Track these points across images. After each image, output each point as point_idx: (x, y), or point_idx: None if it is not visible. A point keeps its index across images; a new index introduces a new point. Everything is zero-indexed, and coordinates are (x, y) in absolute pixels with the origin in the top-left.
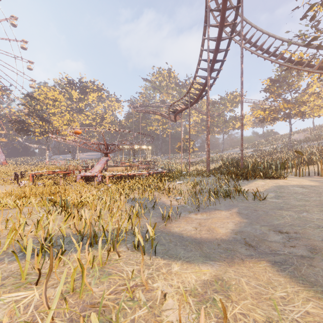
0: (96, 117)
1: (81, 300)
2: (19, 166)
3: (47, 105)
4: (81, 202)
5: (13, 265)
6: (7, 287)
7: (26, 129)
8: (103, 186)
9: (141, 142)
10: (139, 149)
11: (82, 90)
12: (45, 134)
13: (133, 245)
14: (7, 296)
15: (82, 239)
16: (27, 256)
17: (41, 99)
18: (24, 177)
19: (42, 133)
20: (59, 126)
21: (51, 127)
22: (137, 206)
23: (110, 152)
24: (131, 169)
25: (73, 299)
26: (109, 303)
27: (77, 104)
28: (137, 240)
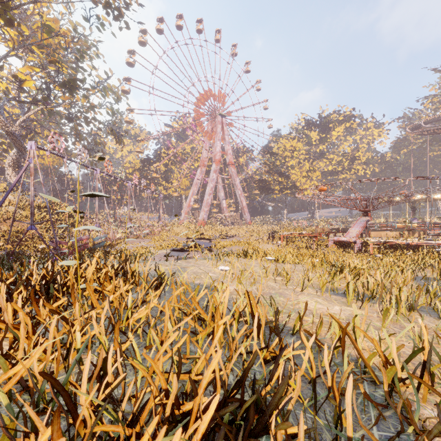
0: (342, 160)
1: (397, 324)
2: (261, 226)
3: (285, 158)
4: (358, 267)
5: (333, 296)
6: (341, 304)
7: (267, 188)
8: (366, 256)
9: (430, 189)
10: (424, 200)
11: (322, 128)
12: (284, 191)
13: (437, 314)
14: (345, 307)
15: (374, 297)
16: (349, 290)
17: (280, 153)
18: (274, 238)
19: (280, 191)
20: (298, 180)
21: (289, 183)
22: (433, 284)
23: (372, 209)
24: (411, 235)
25: (391, 322)
26: (422, 332)
27: (317, 147)
28: (439, 315)
